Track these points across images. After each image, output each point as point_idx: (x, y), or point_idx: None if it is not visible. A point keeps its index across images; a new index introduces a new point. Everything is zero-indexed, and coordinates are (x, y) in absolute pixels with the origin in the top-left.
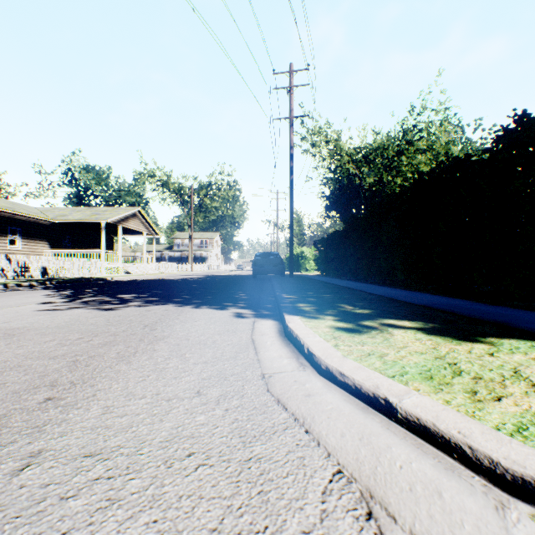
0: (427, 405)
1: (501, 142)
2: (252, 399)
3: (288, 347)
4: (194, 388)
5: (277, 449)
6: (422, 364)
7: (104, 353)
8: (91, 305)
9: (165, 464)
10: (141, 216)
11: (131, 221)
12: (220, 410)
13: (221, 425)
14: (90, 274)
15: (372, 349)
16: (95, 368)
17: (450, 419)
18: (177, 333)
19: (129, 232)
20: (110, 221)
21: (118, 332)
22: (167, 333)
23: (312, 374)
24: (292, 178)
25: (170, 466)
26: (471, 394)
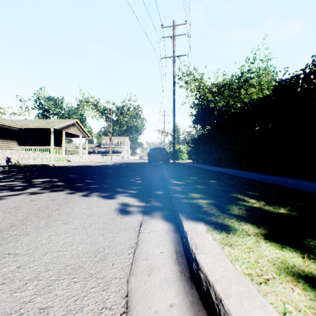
0: None
1: None
2: None
3: None
4: None
5: None
6: None
7: None
8: None
9: None
10: (78, 125)
11: (71, 128)
12: None
13: None
14: (42, 162)
15: None
16: None
17: None
18: (3, 264)
19: (70, 135)
20: (57, 127)
21: None
22: None
23: None
24: (174, 97)
25: None
26: None
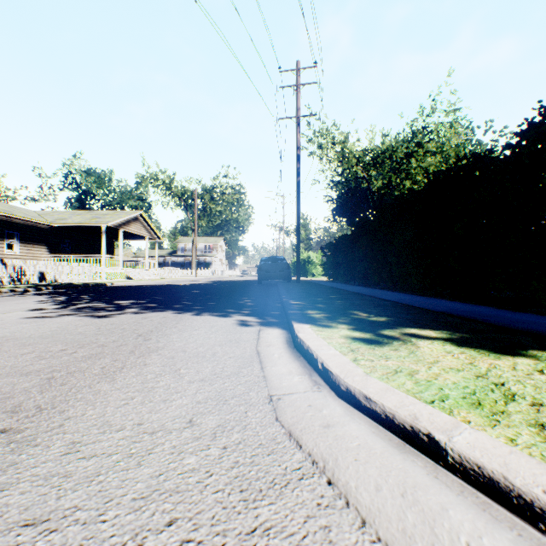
0: (487, 445)
1: (526, 135)
2: (257, 432)
3: (299, 360)
4: (186, 415)
5: (292, 512)
6: (463, 385)
7: (86, 368)
8: (84, 312)
9: (133, 540)
10: (143, 220)
11: (133, 224)
12: (216, 449)
13: (217, 473)
14: (90, 279)
15: (398, 364)
16: (72, 387)
17: (525, 468)
18: (173, 343)
19: (130, 237)
20: (111, 224)
21: (107, 342)
22: (162, 343)
23: (329, 395)
24: (298, 180)
25: (140, 545)
26: (537, 428)
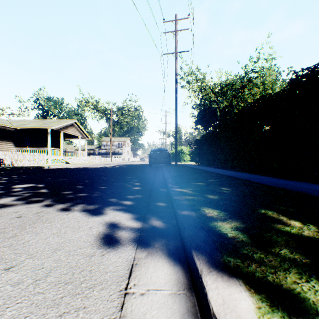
0: None
1: None
2: None
3: None
4: None
5: None
6: None
7: None
8: None
9: None
10: (77, 126)
11: (70, 128)
12: None
13: None
14: (38, 164)
15: None
16: None
17: None
18: None
19: (69, 136)
20: (55, 128)
21: None
22: None
23: None
24: (176, 96)
25: None
26: None
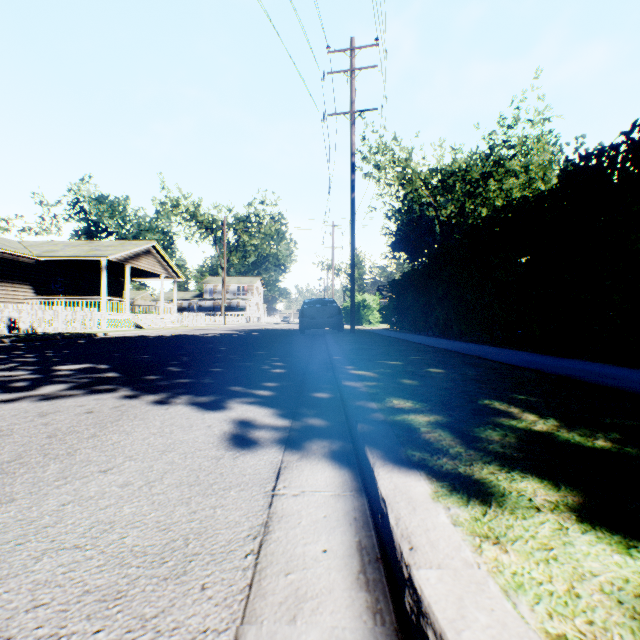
0: None
1: None
2: None
3: None
4: None
5: None
6: None
7: None
8: None
9: None
10: (158, 254)
11: (144, 259)
12: None
13: None
14: (83, 328)
15: None
16: None
17: None
18: None
19: (142, 275)
20: (114, 258)
21: None
22: None
23: None
24: (353, 196)
25: None
26: None
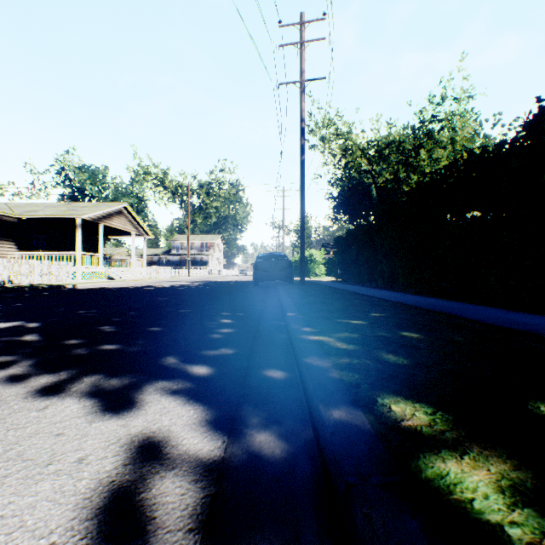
0: None
1: None
2: None
3: None
4: None
5: None
6: None
7: None
8: None
9: None
10: (129, 214)
11: (116, 218)
12: None
13: None
14: (58, 280)
15: None
16: None
17: None
18: None
19: (115, 232)
20: (88, 217)
21: None
22: None
23: None
24: (303, 158)
25: None
26: None
